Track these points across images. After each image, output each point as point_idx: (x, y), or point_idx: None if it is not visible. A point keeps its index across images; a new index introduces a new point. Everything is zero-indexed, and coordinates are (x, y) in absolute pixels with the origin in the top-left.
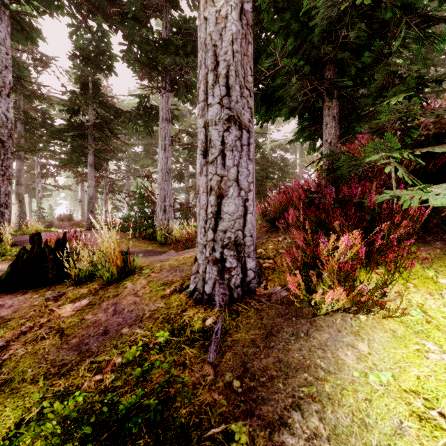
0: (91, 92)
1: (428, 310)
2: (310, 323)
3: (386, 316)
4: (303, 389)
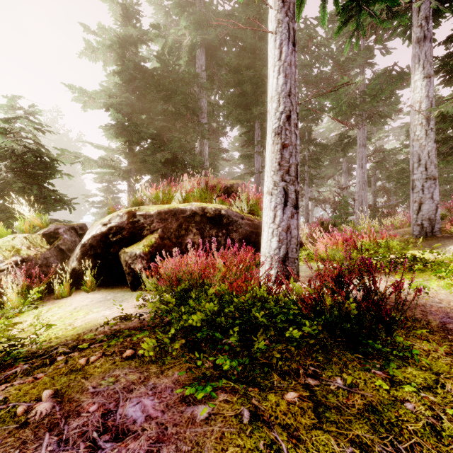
0: (307, 138)
1: None
2: None
3: None
4: (446, 245)
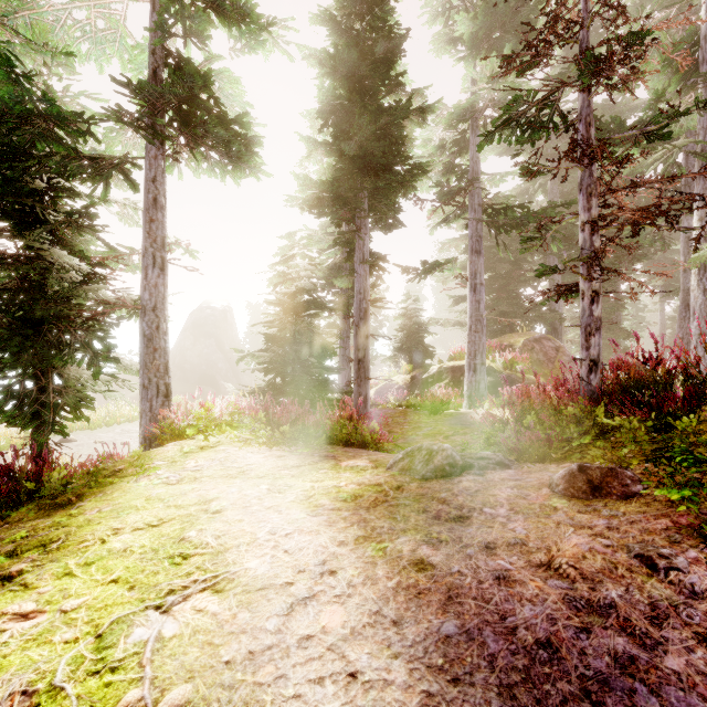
0: None
1: None
2: None
3: None
4: None
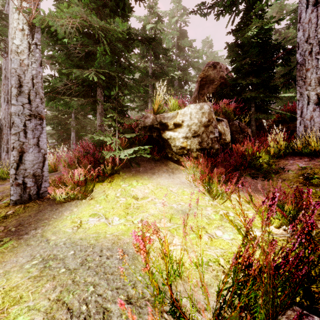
0: None
1: (109, 195)
2: (61, 205)
3: (91, 199)
4: (41, 224)
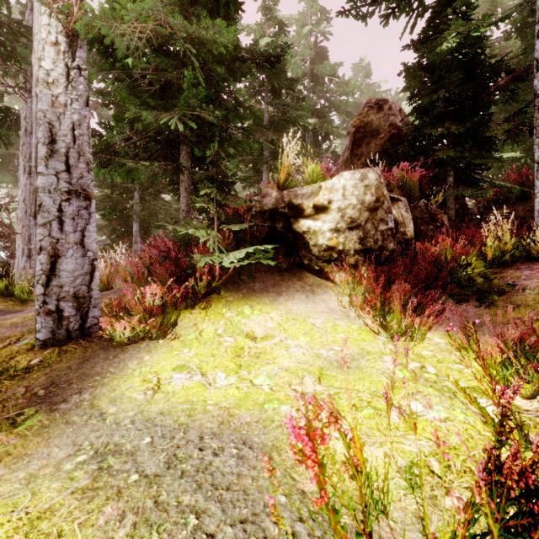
0: None
1: (204, 332)
2: (122, 349)
3: (174, 338)
4: (90, 384)
